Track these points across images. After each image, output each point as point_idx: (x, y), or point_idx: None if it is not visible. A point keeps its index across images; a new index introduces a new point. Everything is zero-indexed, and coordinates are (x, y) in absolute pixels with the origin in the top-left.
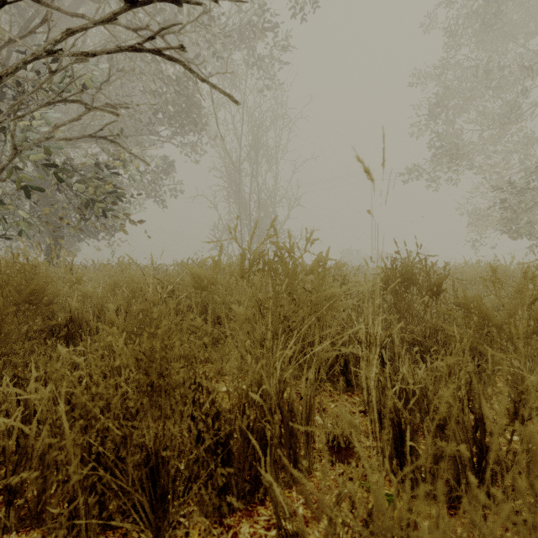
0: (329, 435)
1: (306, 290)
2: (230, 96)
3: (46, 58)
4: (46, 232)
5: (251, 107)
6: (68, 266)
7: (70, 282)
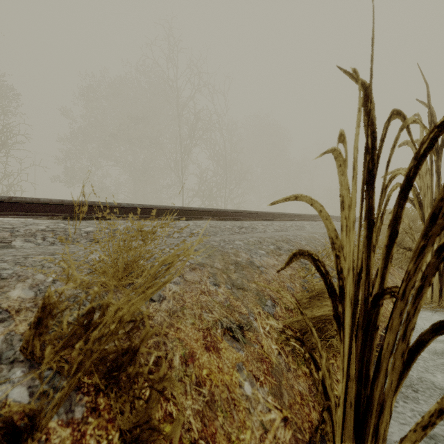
0: None
1: None
2: None
3: None
4: None
5: None
6: None
7: None
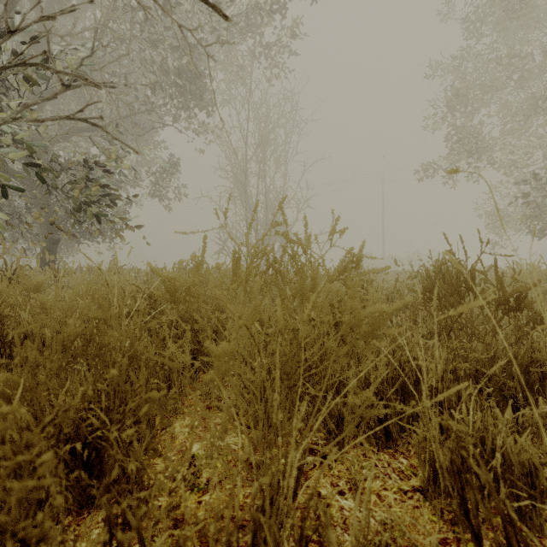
0: (375, 545)
1: (331, 304)
2: (216, 7)
3: (6, 17)
4: (41, 234)
5: (258, 103)
6: (24, 270)
7: (26, 289)
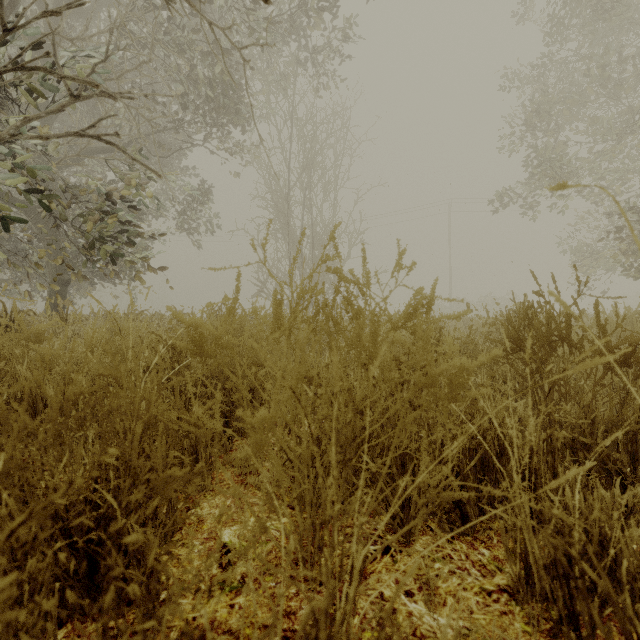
0: None
1: (395, 358)
2: None
3: (1, 12)
4: (48, 274)
5: (303, 120)
6: (22, 315)
7: (25, 338)
